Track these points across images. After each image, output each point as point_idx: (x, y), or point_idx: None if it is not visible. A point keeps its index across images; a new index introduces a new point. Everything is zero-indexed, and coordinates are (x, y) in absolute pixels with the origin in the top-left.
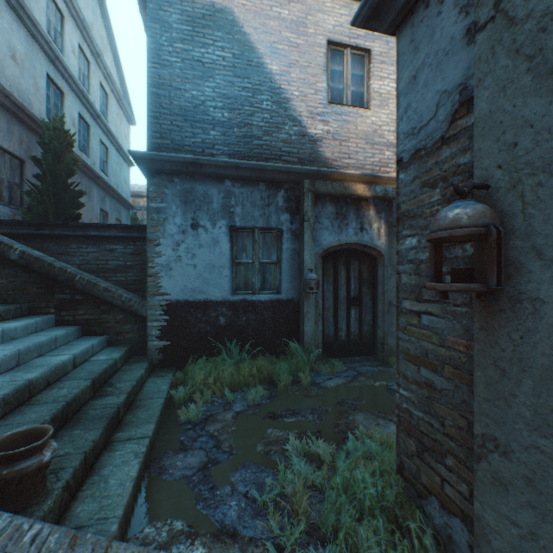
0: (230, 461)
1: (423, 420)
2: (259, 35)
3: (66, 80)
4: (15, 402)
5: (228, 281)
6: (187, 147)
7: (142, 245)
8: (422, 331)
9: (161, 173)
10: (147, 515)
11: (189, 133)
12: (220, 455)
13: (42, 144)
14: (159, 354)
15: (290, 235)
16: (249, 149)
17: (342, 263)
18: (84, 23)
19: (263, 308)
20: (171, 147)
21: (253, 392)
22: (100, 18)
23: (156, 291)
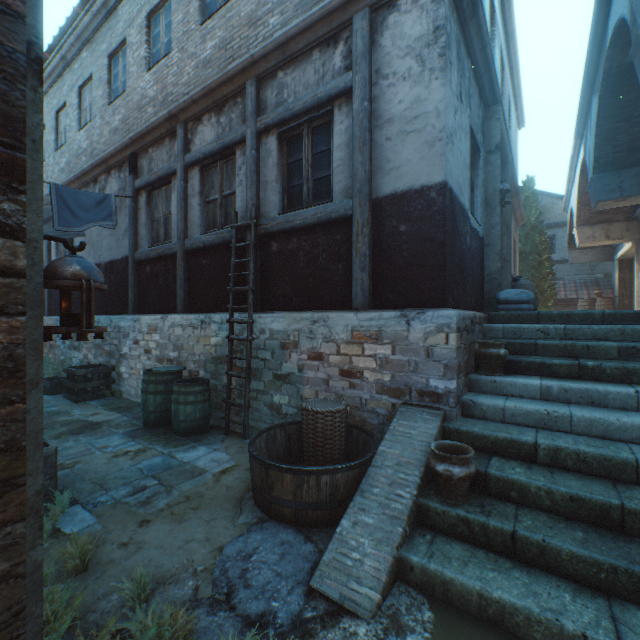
0: None
1: None
2: None
3: None
4: (600, 469)
5: None
6: None
7: None
8: None
9: None
10: (451, 620)
11: None
12: None
13: None
14: None
15: None
16: None
17: None
18: None
19: None
20: None
21: None
22: None
23: None
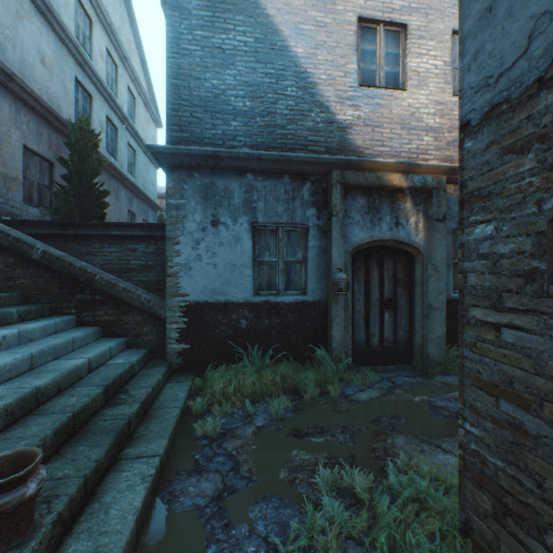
0: (248, 490)
1: (505, 472)
2: (283, 16)
3: (95, 84)
4: (20, 411)
5: (250, 281)
6: (206, 139)
7: (163, 245)
8: (504, 351)
9: (180, 168)
10: None
11: (209, 125)
12: (238, 482)
13: (69, 145)
14: (178, 358)
15: (317, 231)
16: (272, 140)
17: (374, 262)
18: (111, 28)
19: (287, 311)
20: (190, 140)
21: (276, 405)
22: (128, 23)
23: (175, 292)
